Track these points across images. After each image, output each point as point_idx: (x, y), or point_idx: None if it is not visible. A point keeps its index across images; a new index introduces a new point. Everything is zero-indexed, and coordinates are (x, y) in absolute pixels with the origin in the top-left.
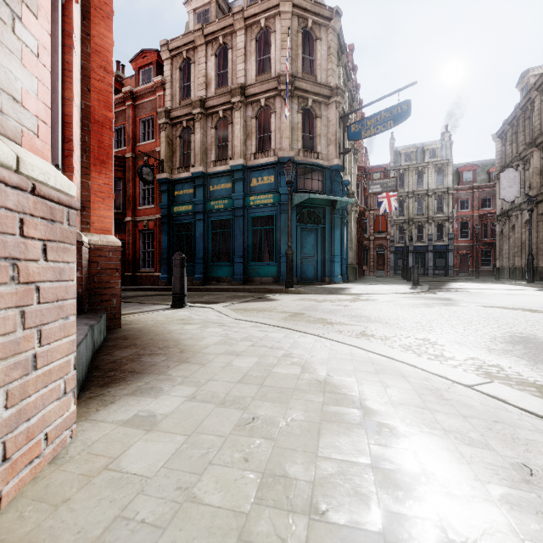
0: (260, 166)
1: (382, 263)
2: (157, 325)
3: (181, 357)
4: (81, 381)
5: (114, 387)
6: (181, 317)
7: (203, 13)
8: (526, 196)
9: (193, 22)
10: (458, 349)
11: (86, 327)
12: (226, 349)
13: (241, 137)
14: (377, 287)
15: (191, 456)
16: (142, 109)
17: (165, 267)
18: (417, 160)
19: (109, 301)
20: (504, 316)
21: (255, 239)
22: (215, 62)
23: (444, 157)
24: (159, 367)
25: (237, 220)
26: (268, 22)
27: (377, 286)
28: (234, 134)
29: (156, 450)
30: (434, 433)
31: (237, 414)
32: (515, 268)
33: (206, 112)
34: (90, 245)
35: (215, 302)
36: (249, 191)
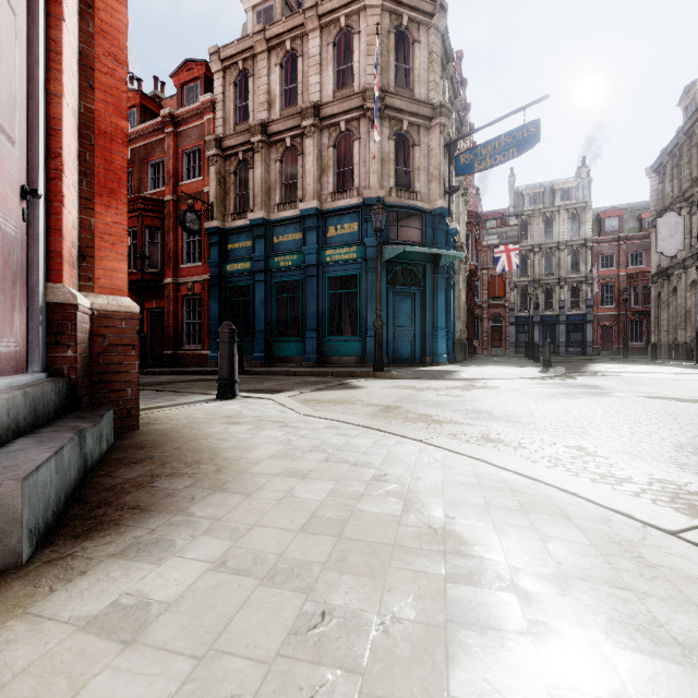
0: (339, 210)
1: (498, 338)
2: (191, 425)
3: (217, 481)
4: (41, 529)
5: (96, 539)
6: (228, 413)
7: (265, 12)
8: (692, 249)
9: (251, 23)
10: (633, 465)
11: (68, 435)
12: (287, 467)
13: (314, 173)
14: (495, 369)
15: None
16: (185, 138)
17: (215, 343)
18: (544, 204)
19: (122, 391)
20: (683, 412)
21: (333, 307)
22: (281, 74)
23: (580, 199)
24: (179, 500)
25: (309, 281)
26: (350, 20)
27: (496, 368)
28: (305, 168)
29: None
30: (664, 653)
31: (295, 603)
32: (677, 345)
33: (269, 140)
34: (92, 311)
35: (278, 390)
36: (325, 243)
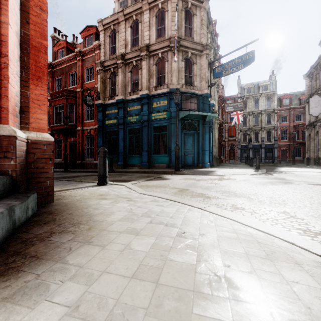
0: (158, 95)
1: (232, 155)
2: (81, 200)
3: (87, 236)
4: None
5: (0, 283)
6: (101, 193)
7: (123, 2)
8: None
9: (117, 7)
10: (319, 224)
11: (0, 210)
12: (128, 227)
13: (146, 77)
14: (233, 170)
15: None
16: (86, 62)
17: None
18: (254, 92)
19: (44, 182)
20: None
21: (155, 140)
22: (131, 31)
23: (271, 90)
24: (61, 250)
25: (144, 128)
26: (163, 5)
27: (233, 169)
28: (142, 75)
29: None
30: None
31: None
32: (318, 158)
33: (125, 62)
34: (27, 140)
35: (128, 180)
36: (152, 110)
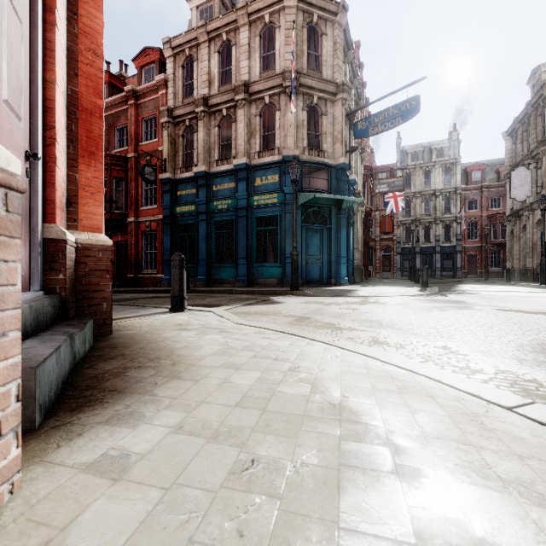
0: (264, 165)
1: (388, 264)
2: (151, 331)
3: (173, 371)
4: (46, 404)
5: (87, 412)
6: (179, 322)
7: (206, 10)
8: (538, 195)
9: (195, 19)
10: (484, 360)
11: (62, 337)
12: (225, 361)
13: (245, 136)
14: (385, 289)
15: (165, 525)
16: (144, 108)
17: (167, 269)
18: (424, 160)
19: (99, 305)
20: (526, 321)
21: (259, 240)
22: (219, 59)
23: (451, 156)
24: (145, 385)
25: (240, 220)
26: (272, 17)
27: (385, 288)
28: (238, 132)
29: (120, 516)
30: (490, 485)
31: (233, 454)
32: (526, 269)
33: (209, 110)
34: (77, 244)
35: (217, 305)
36: (253, 190)
